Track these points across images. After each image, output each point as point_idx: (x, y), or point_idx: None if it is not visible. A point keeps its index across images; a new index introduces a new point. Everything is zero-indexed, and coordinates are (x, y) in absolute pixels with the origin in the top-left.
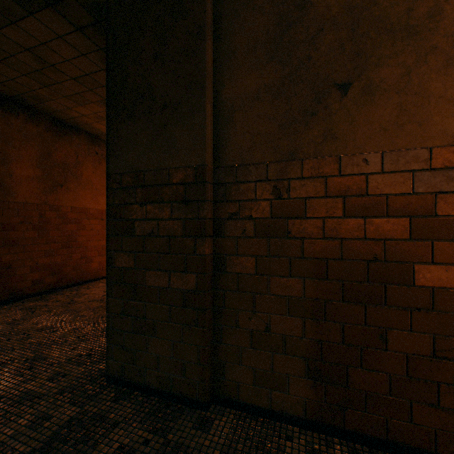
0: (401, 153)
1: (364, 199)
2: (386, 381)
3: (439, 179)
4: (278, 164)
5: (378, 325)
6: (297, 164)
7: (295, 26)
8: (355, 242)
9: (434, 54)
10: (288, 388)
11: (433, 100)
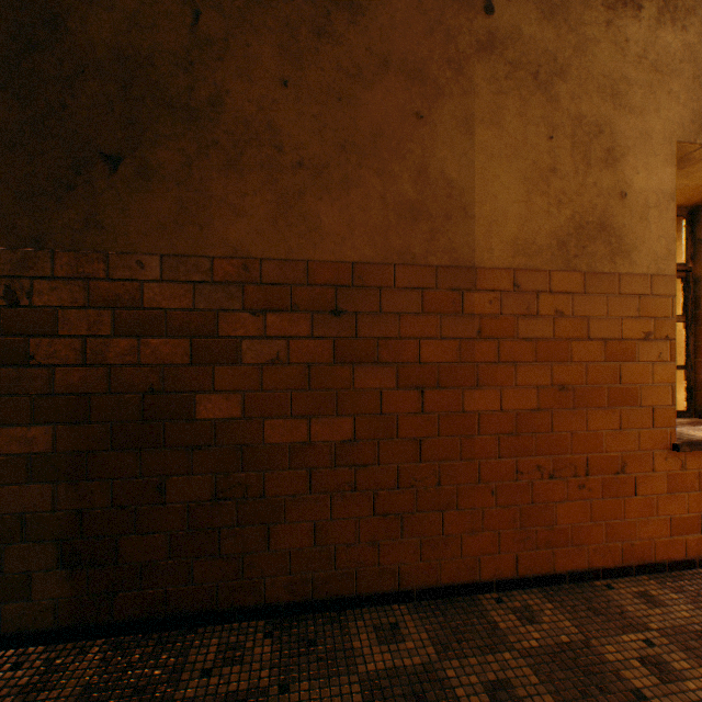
0: (182, 259)
1: (140, 313)
2: (166, 542)
3: (221, 295)
4: (14, 253)
5: (157, 474)
6: (46, 256)
7: (43, 51)
8: (129, 370)
9: (216, 149)
10: (31, 592)
11: (216, 203)
